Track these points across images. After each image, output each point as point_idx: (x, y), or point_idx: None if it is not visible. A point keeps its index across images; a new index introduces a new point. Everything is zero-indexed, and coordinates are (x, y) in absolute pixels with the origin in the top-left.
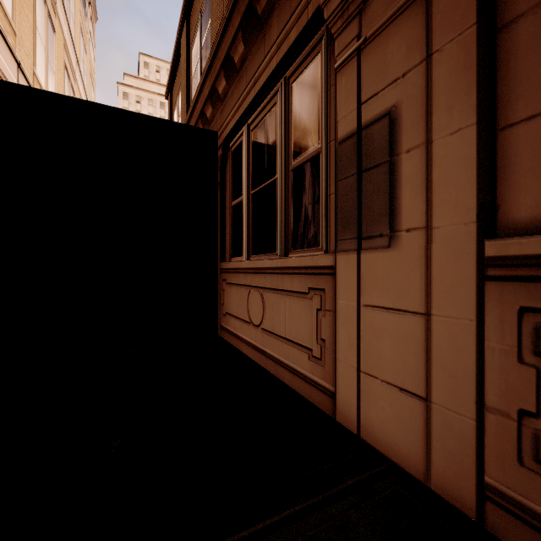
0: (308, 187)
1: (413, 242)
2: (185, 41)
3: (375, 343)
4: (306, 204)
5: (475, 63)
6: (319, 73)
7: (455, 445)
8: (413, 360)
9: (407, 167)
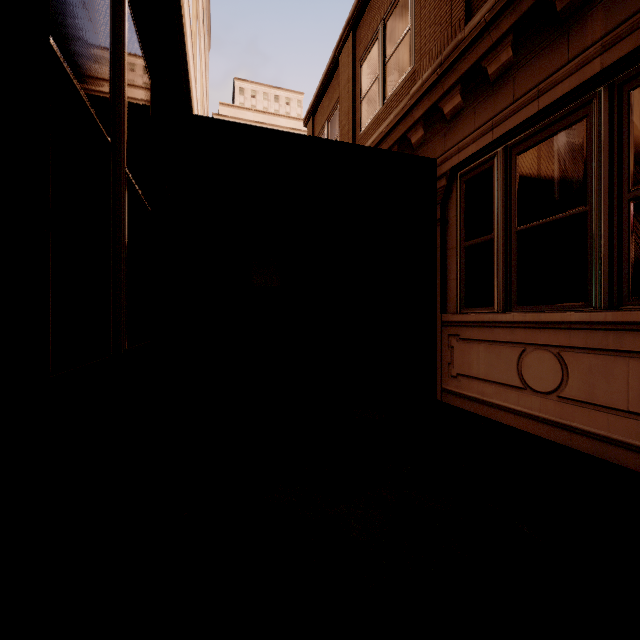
0: None
1: None
2: (350, 58)
3: None
4: None
5: None
6: None
7: None
8: None
9: None
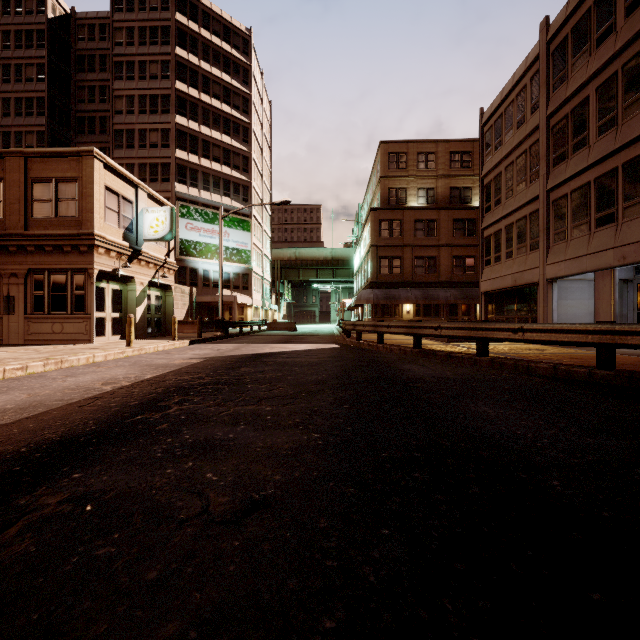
0: None
1: (17, 314)
2: None
3: (12, 328)
4: None
5: (24, 297)
6: None
7: (22, 337)
8: (17, 329)
9: (17, 305)
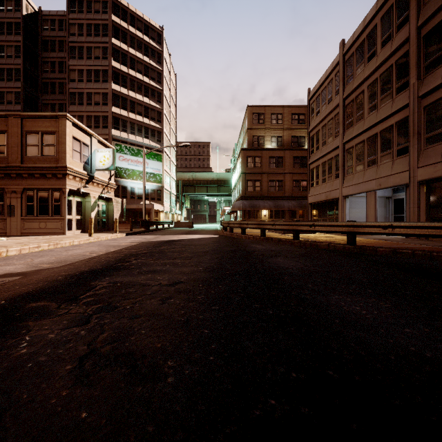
0: (1, 208)
1: (16, 217)
2: None
3: (13, 225)
4: (1, 210)
5: (21, 205)
6: (4, 194)
7: (19, 231)
8: (16, 226)
9: (16, 211)
